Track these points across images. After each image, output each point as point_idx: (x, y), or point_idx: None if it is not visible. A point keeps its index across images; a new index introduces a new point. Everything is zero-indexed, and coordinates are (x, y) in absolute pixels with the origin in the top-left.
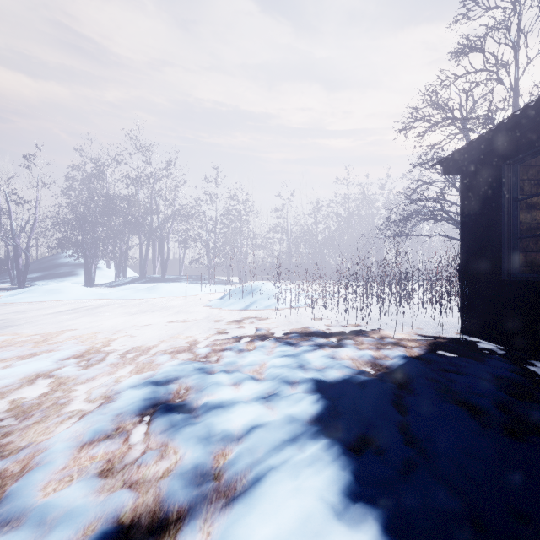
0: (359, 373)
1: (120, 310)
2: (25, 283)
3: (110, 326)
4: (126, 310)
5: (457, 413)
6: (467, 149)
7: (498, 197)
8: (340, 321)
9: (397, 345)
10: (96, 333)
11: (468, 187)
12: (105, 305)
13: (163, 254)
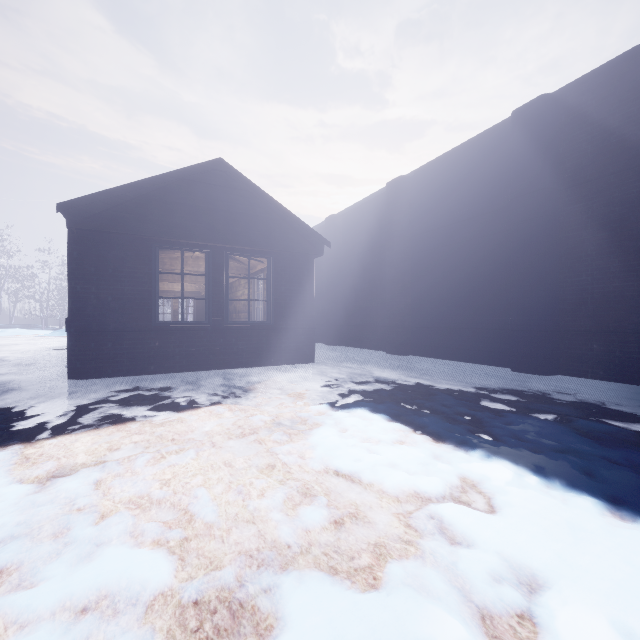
0: None
1: None
2: None
3: None
4: None
5: None
6: None
7: None
8: None
9: None
10: None
11: None
12: None
13: None
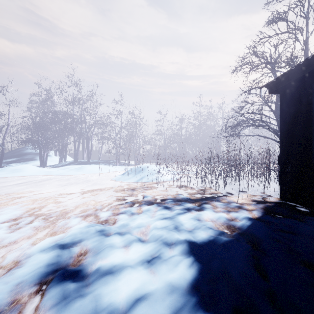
0: (220, 234)
1: (56, 183)
2: (3, 165)
3: (46, 194)
4: (61, 182)
5: (312, 278)
6: (287, 75)
7: (309, 107)
8: (199, 190)
9: (241, 209)
10: (33, 200)
11: (286, 101)
12: (48, 179)
13: (88, 147)
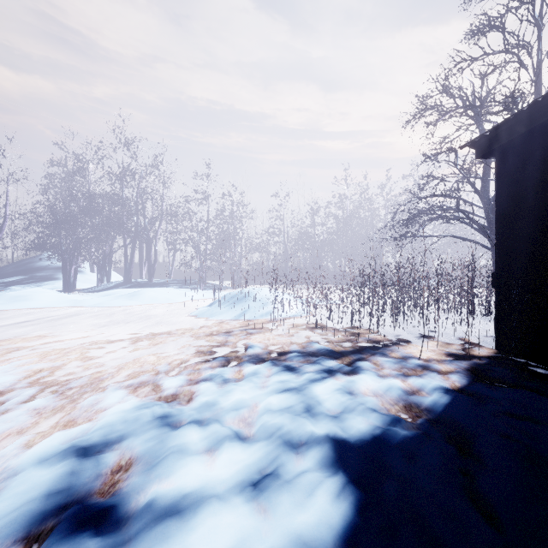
0: (393, 423)
1: (89, 321)
2: None
3: (67, 343)
4: (97, 320)
5: None
6: (511, 123)
7: None
8: (348, 335)
9: (428, 370)
10: (42, 355)
11: (507, 173)
12: (75, 314)
13: (150, 257)
